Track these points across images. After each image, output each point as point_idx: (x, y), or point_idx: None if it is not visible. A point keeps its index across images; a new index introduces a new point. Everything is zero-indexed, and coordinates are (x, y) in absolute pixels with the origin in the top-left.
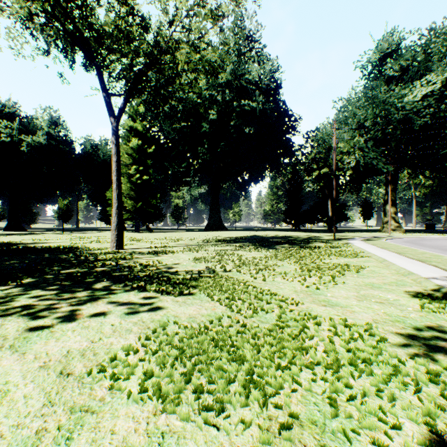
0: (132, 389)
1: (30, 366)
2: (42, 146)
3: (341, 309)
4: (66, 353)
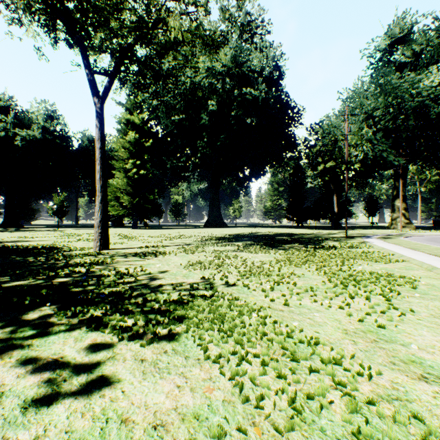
0: None
1: None
2: (37, 140)
3: None
4: None
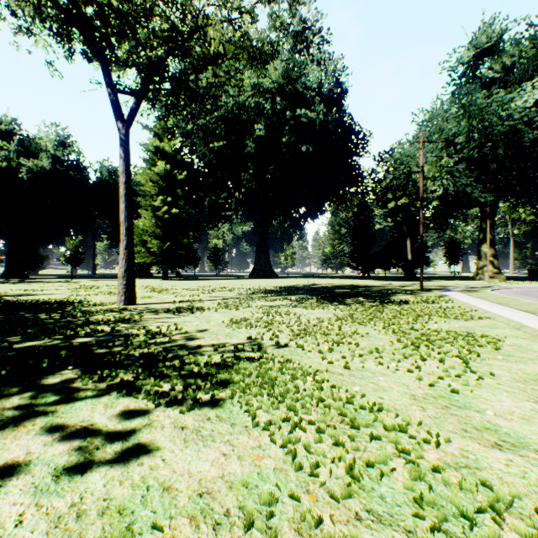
0: None
1: None
2: (46, 172)
3: None
4: None
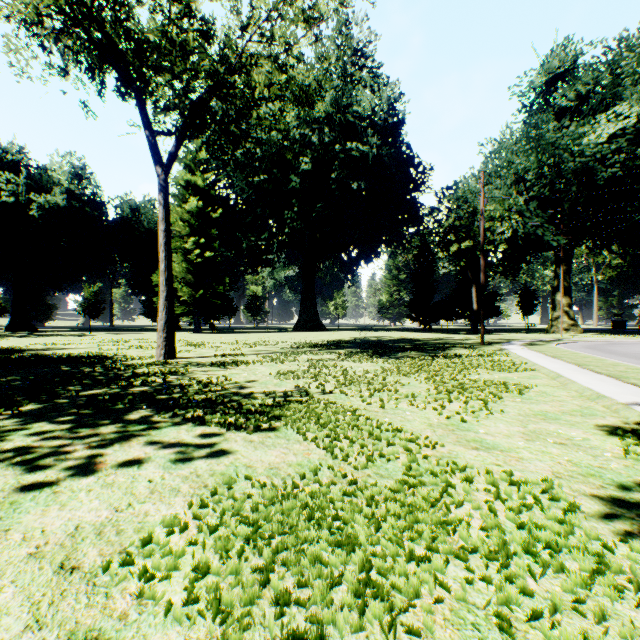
0: (173, 597)
1: (13, 553)
2: (60, 209)
3: (501, 455)
4: (73, 529)
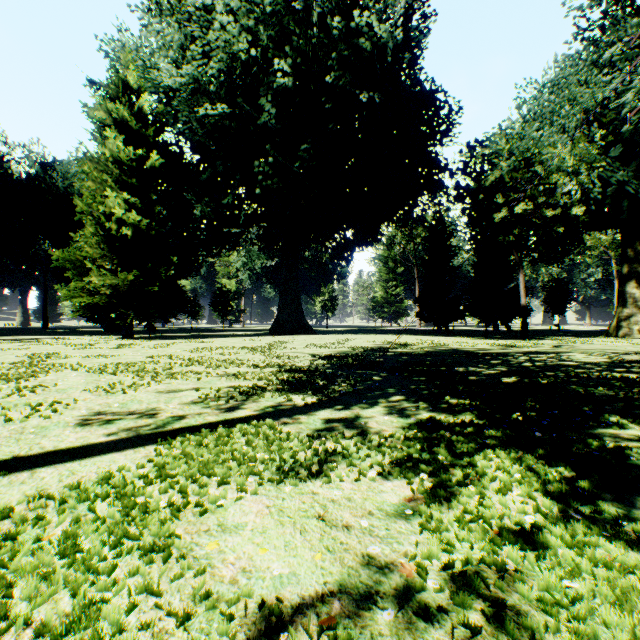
0: None
1: None
2: None
3: None
4: None
